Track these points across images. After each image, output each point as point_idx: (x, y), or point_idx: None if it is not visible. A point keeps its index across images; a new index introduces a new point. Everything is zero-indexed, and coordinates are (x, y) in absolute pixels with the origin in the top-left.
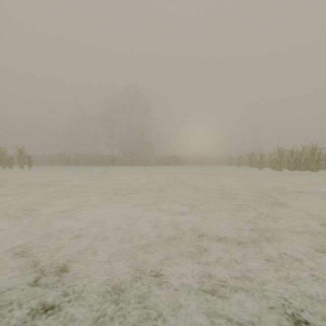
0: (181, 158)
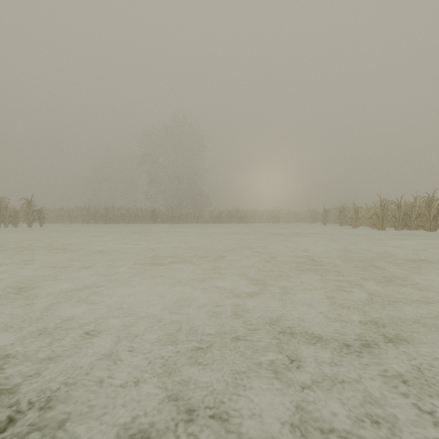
0: (246, 213)
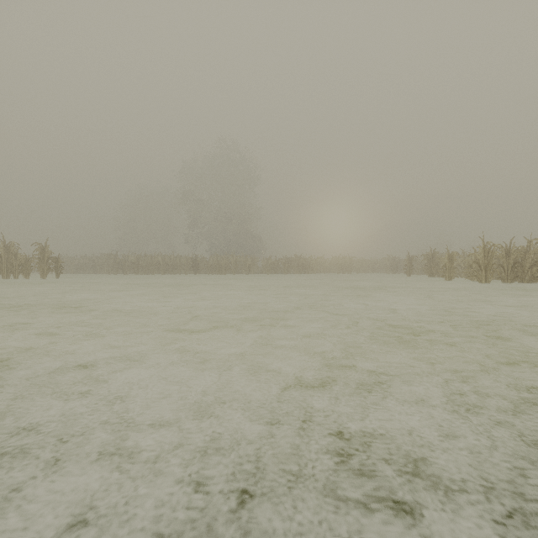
0: (309, 261)
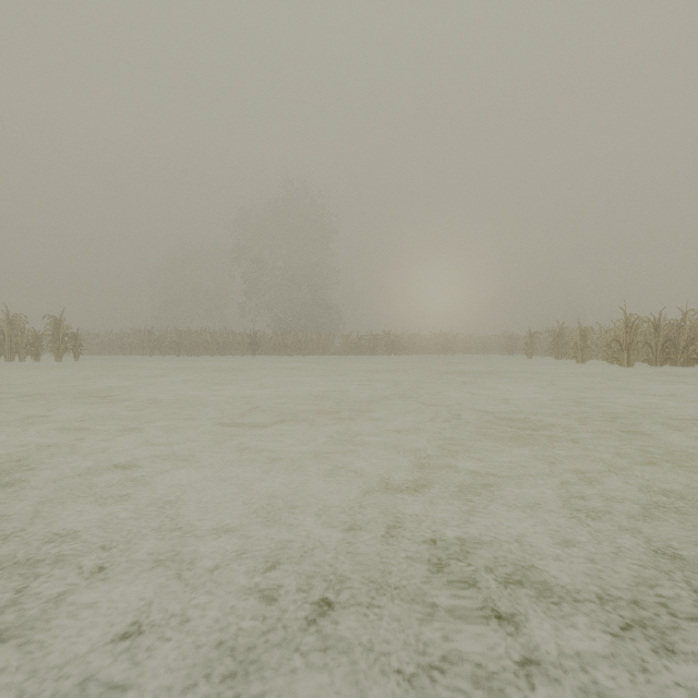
0: (401, 339)
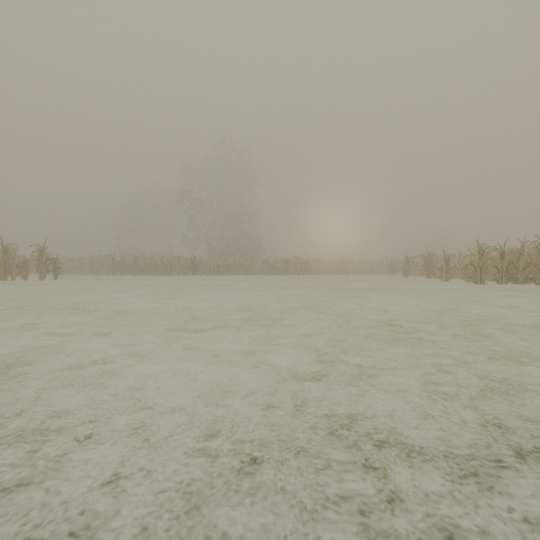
0: (308, 262)
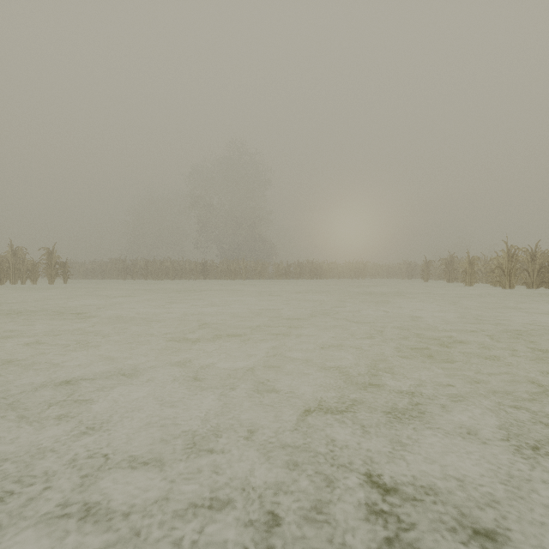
0: (322, 266)
